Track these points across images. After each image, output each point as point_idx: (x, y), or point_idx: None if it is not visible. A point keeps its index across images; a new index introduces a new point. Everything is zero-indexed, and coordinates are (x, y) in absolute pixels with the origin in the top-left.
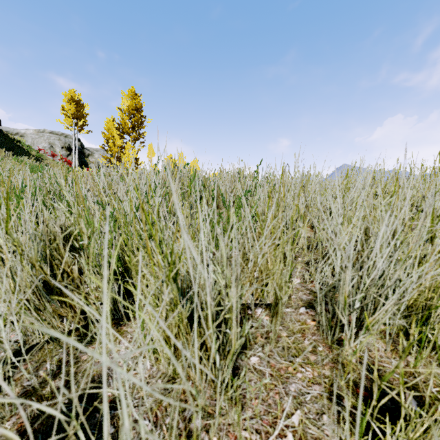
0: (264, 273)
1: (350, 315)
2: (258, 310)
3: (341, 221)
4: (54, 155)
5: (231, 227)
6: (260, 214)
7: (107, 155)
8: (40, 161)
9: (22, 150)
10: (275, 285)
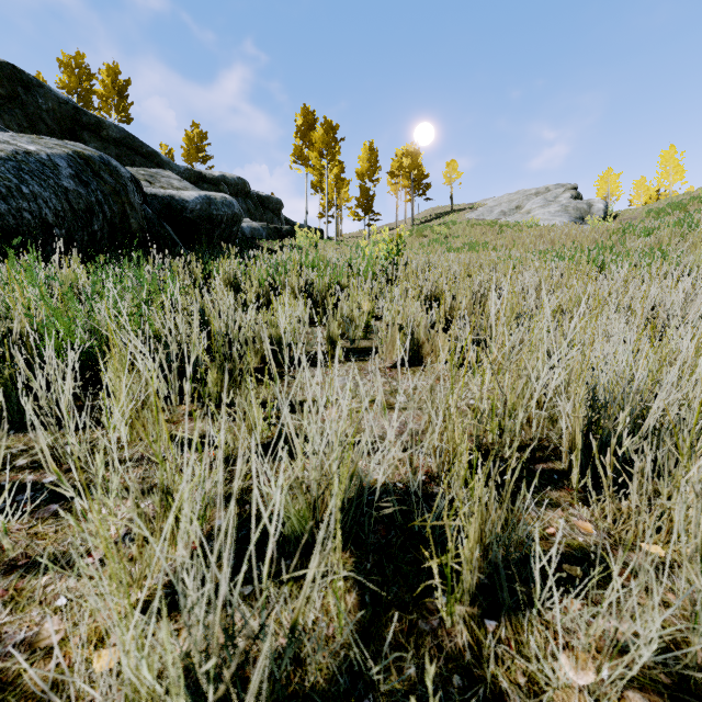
0: None
1: None
2: None
3: None
4: None
5: None
6: None
7: None
8: None
9: None
10: None
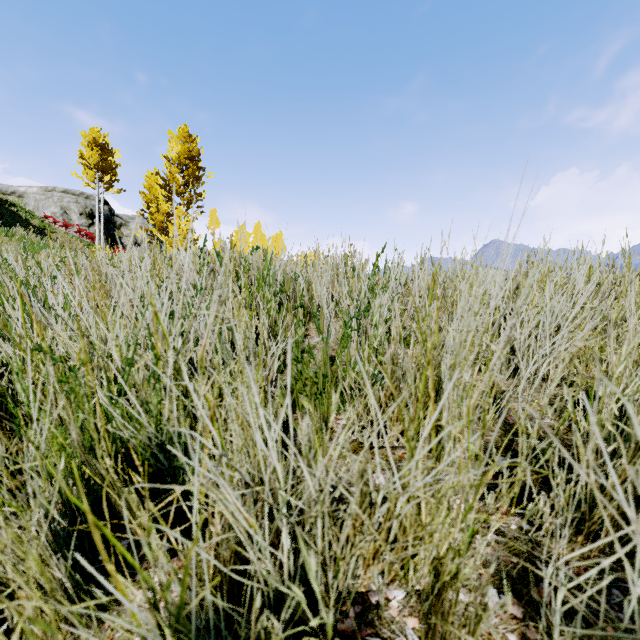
0: (410, 537)
1: (606, 623)
2: (393, 593)
3: (545, 370)
4: (68, 225)
5: (332, 361)
6: (391, 361)
7: (149, 226)
8: (46, 234)
9: (17, 217)
10: (434, 555)
